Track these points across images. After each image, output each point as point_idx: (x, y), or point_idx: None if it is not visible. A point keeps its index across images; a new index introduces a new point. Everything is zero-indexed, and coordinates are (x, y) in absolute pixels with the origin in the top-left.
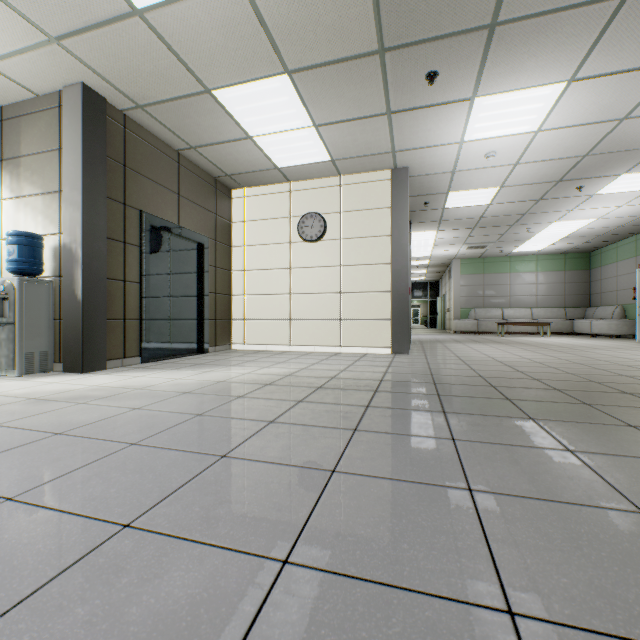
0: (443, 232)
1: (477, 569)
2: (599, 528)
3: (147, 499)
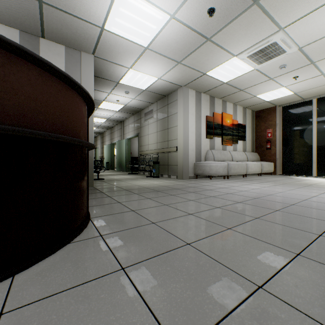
0: None
1: (288, 212)
2: (307, 225)
3: (316, 201)
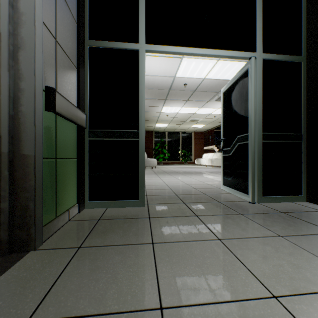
0: (168, 105)
1: None
2: None
3: None
